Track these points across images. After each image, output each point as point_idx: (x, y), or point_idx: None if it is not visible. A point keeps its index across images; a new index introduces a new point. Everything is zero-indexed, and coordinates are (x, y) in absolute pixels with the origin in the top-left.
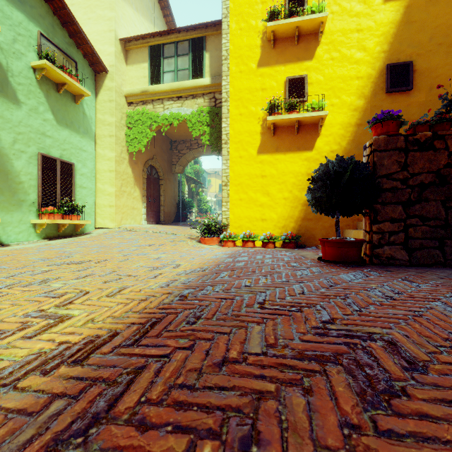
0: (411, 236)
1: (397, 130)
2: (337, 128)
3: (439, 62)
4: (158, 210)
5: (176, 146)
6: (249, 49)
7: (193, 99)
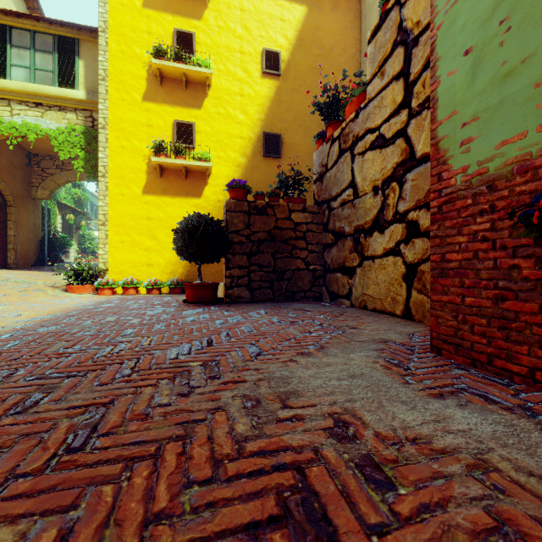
0: (252, 279)
1: (245, 196)
2: (223, 180)
3: (300, 140)
4: (4, 248)
5: (39, 162)
6: (133, 77)
7: (60, 111)
